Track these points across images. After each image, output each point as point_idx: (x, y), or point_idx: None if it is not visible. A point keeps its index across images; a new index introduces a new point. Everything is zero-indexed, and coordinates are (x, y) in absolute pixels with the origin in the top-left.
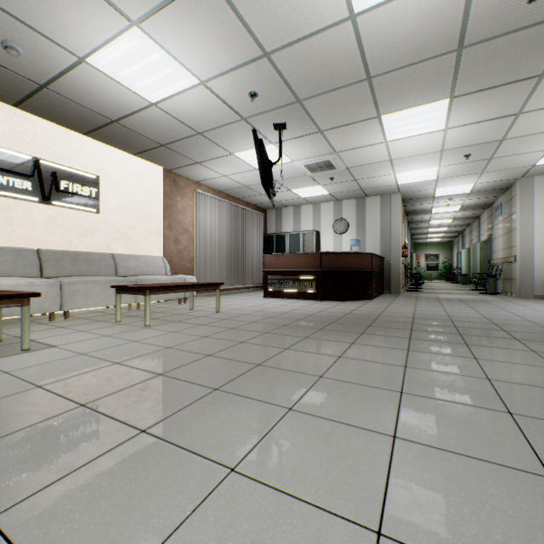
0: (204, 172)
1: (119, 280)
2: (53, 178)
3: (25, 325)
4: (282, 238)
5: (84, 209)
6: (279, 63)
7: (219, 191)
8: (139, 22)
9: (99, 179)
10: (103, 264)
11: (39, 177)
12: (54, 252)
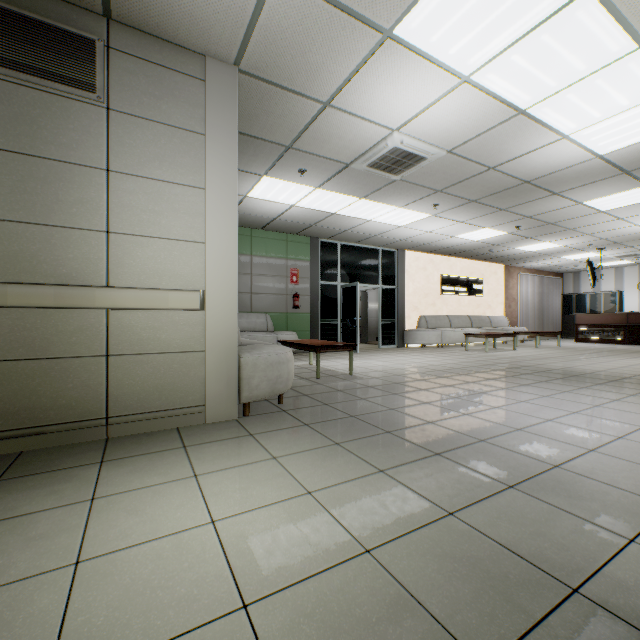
0: (529, 263)
1: (501, 329)
2: (471, 284)
3: (515, 342)
4: (581, 297)
5: (478, 296)
6: (608, 239)
7: (530, 269)
8: (549, 241)
9: (482, 280)
10: (486, 322)
11: (467, 285)
12: (472, 316)
